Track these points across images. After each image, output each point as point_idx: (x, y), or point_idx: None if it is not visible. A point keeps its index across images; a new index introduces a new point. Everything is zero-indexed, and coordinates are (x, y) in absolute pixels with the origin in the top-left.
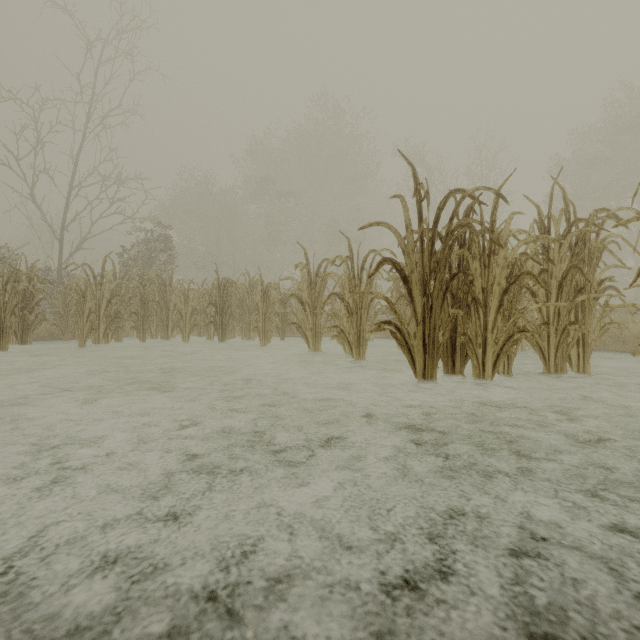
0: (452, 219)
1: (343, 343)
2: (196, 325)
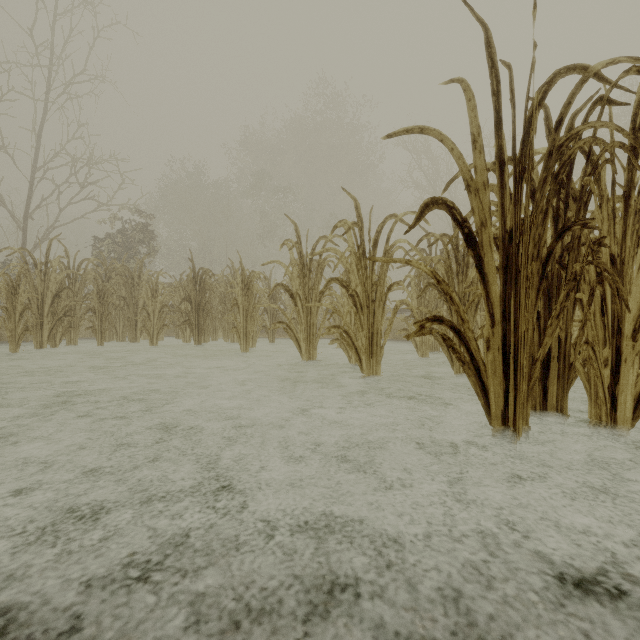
0: (560, 123)
1: (346, 349)
2: (166, 325)
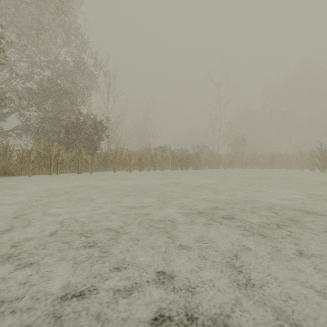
0: None
1: (309, 169)
2: (265, 165)
